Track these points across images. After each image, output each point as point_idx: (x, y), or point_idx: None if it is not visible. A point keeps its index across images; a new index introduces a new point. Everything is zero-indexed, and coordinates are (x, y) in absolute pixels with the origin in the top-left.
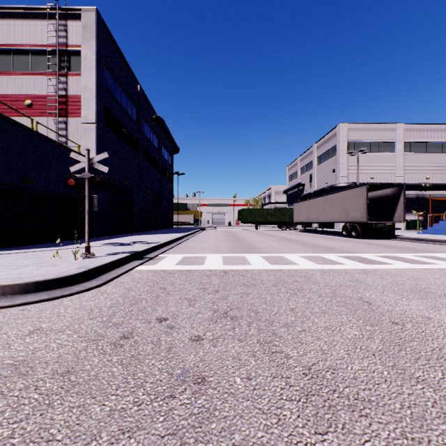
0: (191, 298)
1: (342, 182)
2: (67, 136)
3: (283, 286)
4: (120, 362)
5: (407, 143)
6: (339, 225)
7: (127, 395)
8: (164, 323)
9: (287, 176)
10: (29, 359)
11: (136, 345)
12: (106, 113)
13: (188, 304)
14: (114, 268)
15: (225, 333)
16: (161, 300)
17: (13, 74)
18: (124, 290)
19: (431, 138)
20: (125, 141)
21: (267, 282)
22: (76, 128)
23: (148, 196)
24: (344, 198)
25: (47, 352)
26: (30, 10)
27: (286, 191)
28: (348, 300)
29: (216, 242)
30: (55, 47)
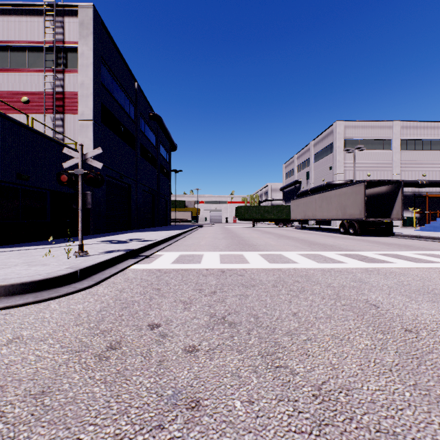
0: (187, 301)
1: (339, 180)
2: (64, 133)
3: (283, 287)
4: (103, 379)
5: (403, 141)
6: (335, 222)
7: (107, 425)
8: (156, 330)
9: (284, 174)
10: (1, 376)
11: (124, 357)
12: (103, 110)
13: (183, 307)
14: (108, 267)
15: (223, 342)
16: (154, 303)
17: (10, 71)
18: (116, 292)
19: (427, 135)
20: (122, 138)
21: (266, 282)
22: (73, 125)
23: (145, 193)
24: (342, 196)
25: (22, 367)
26: (27, 7)
27: (283, 188)
28: (354, 302)
29: (213, 240)
30: (52, 44)
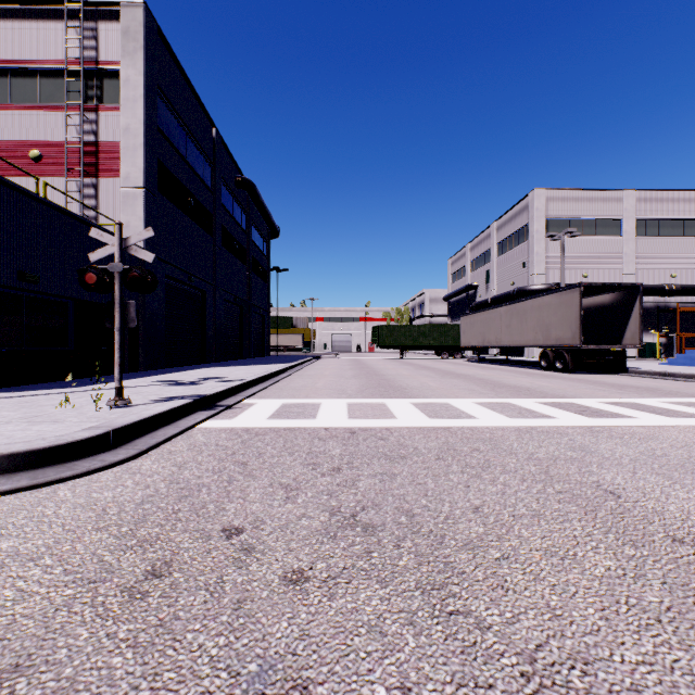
0: (291, 484)
1: (538, 283)
2: (98, 209)
3: (454, 460)
4: (132, 639)
5: (640, 222)
6: (532, 351)
7: None
8: (236, 539)
9: (449, 274)
10: None
11: (174, 594)
12: (160, 172)
13: (284, 496)
14: (163, 425)
15: (352, 564)
16: (235, 489)
17: (11, 109)
18: (172, 468)
19: (678, 213)
20: (192, 216)
21: (425, 452)
22: (112, 195)
23: (229, 304)
24: (543, 308)
25: None
26: (38, 6)
27: (448, 297)
28: (576, 488)
29: (337, 379)
30: (78, 65)
